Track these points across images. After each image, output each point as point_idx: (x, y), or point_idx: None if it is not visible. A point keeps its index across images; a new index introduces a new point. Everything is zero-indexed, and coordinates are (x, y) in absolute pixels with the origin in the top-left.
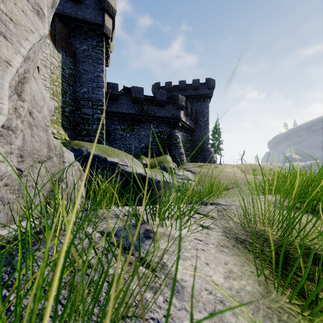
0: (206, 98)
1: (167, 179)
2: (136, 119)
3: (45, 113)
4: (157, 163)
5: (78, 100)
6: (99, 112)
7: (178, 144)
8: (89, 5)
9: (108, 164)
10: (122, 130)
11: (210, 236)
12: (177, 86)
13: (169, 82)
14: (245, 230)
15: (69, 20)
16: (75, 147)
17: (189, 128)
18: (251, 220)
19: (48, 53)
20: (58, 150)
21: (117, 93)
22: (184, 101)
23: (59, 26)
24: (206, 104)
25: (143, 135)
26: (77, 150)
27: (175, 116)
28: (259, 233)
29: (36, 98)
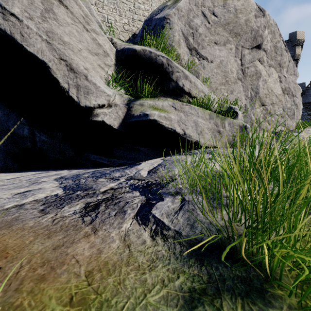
0: None
1: None
2: None
3: None
4: None
5: None
6: None
7: None
8: None
9: None
10: (308, 115)
11: None
12: None
13: None
14: None
15: None
16: None
17: None
18: None
19: None
20: None
21: (304, 89)
22: None
23: None
24: None
25: None
26: None
27: None
28: None
29: None
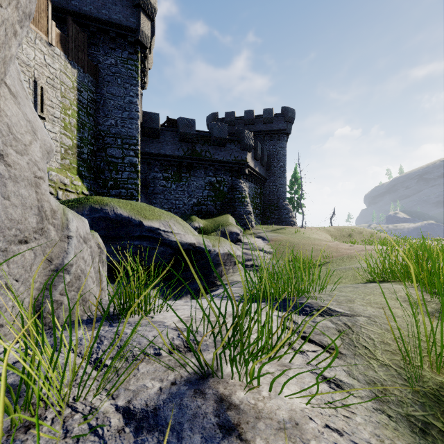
0: (282, 135)
1: (230, 250)
2: (184, 164)
3: (35, 155)
4: (215, 226)
5: (102, 137)
6: (132, 154)
7: (244, 199)
8: (118, 1)
9: (145, 230)
10: (165, 179)
11: (354, 414)
12: (242, 117)
13: (230, 112)
14: (412, 390)
15: (89, 22)
16: (96, 205)
17: (258, 177)
18: (417, 365)
19: (57, 67)
20: (59, 217)
21: (158, 126)
22: (252, 138)
23: (73, 29)
24: (282, 143)
25: (194, 187)
26: (98, 210)
27: (239, 160)
28: (442, 396)
29: (15, 129)
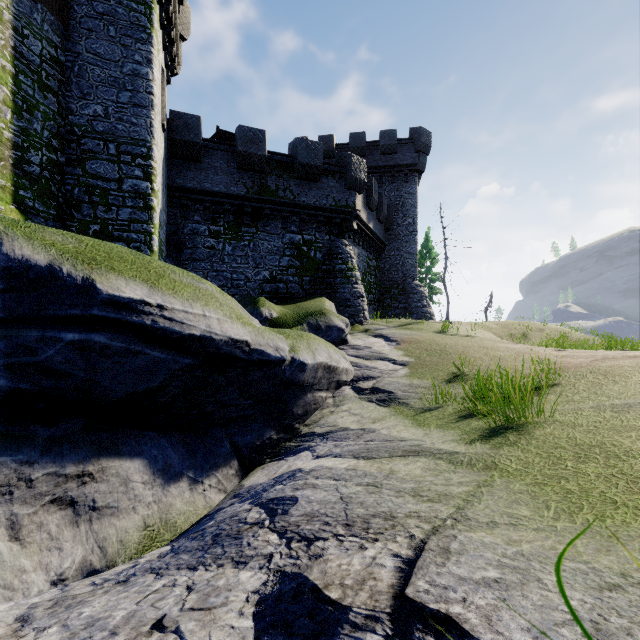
0: (411, 174)
1: (327, 359)
2: (247, 209)
3: None
4: (300, 316)
5: (77, 137)
6: (138, 175)
7: (352, 273)
8: None
9: (100, 303)
10: (213, 236)
11: None
12: (346, 145)
13: (327, 136)
14: None
15: None
16: None
17: (373, 239)
18: None
19: None
20: None
21: (199, 139)
22: (364, 170)
23: None
24: (411, 186)
25: (265, 250)
26: None
27: (343, 207)
28: None
29: None
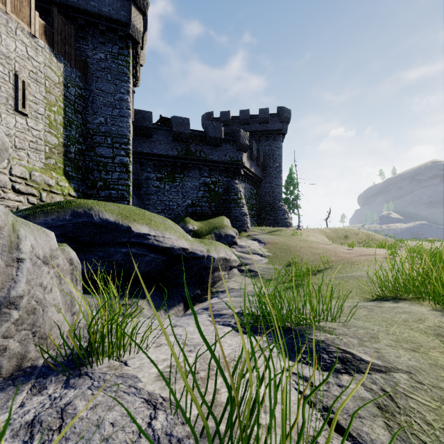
0: (278, 135)
1: (225, 255)
2: (178, 164)
3: None
4: (210, 229)
5: (91, 135)
6: (122, 154)
7: (240, 201)
8: None
9: (133, 236)
10: (158, 180)
11: None
12: (237, 117)
13: (226, 112)
14: None
15: (77, 14)
16: (79, 209)
17: (254, 177)
18: None
19: (41, 61)
20: (5, 235)
21: (151, 125)
22: (248, 138)
23: (59, 21)
24: (278, 143)
25: (188, 187)
26: (82, 214)
27: (235, 161)
28: None
29: None
